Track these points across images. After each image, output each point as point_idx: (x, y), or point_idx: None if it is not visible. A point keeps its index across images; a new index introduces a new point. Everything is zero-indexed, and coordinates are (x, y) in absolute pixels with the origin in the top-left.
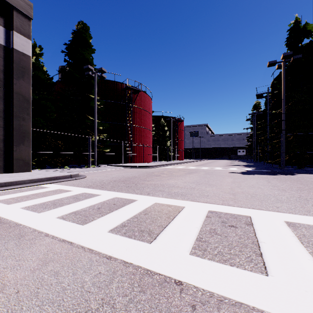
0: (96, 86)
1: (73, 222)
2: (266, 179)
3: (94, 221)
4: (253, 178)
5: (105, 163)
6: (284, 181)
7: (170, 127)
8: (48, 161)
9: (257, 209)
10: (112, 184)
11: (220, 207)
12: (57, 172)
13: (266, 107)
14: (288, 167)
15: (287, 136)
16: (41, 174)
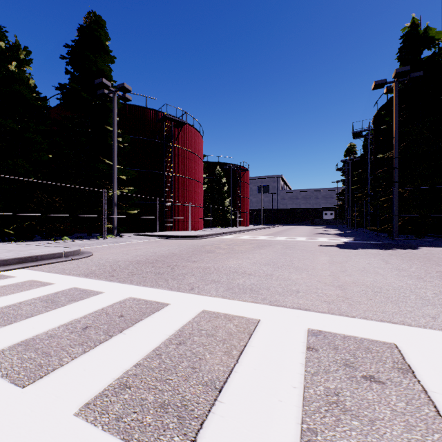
0: (115, 112)
1: (4, 376)
2: (380, 257)
3: (56, 372)
4: (359, 255)
5: (131, 231)
6: (408, 259)
7: (230, 178)
8: (37, 229)
9: (399, 324)
10: (132, 269)
11: (328, 319)
12: (44, 247)
13: (365, 152)
14: (400, 237)
15: (401, 192)
16: (13, 251)
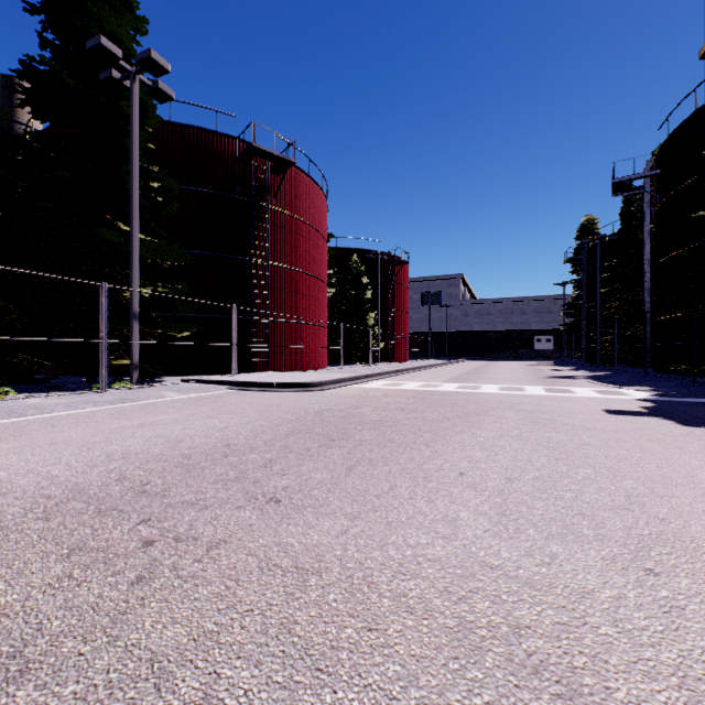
0: (134, 117)
1: None
2: None
3: None
4: None
5: (186, 372)
6: None
7: (376, 278)
8: None
9: None
10: None
11: None
12: None
13: (625, 225)
14: None
15: None
16: None
